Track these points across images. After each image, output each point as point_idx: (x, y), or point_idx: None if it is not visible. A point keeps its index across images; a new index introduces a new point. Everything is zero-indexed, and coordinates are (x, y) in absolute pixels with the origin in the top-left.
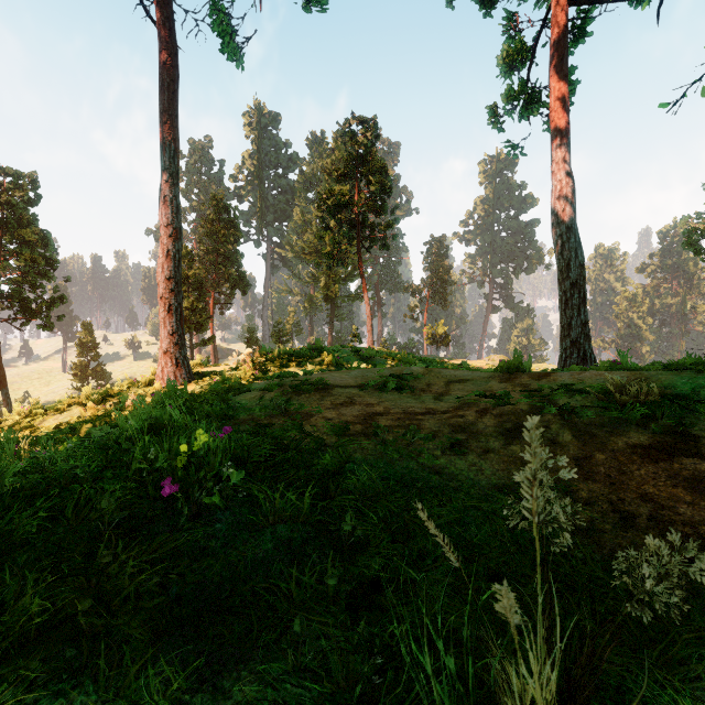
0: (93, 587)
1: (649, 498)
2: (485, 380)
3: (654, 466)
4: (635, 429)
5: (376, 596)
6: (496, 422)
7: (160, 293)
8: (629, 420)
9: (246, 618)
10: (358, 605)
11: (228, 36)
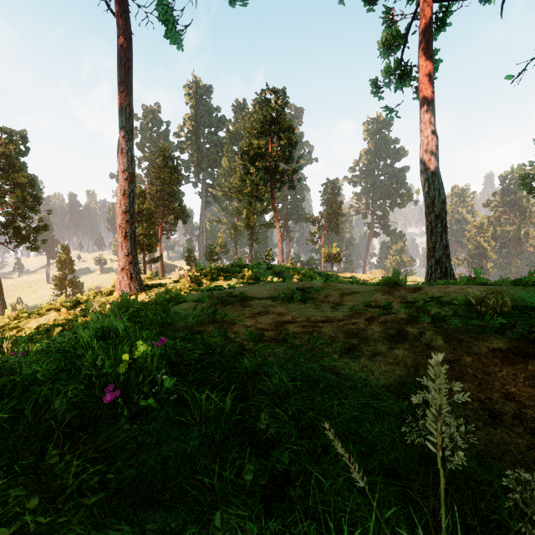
0: (42, 484)
1: (512, 397)
2: (371, 293)
3: (513, 368)
4: (493, 335)
5: (286, 489)
6: (381, 329)
7: (118, 223)
8: (488, 327)
9: (174, 511)
10: (271, 497)
11: (171, 25)
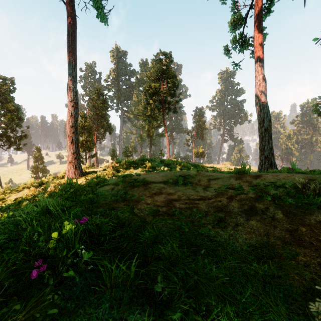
0: None
1: None
2: (228, 178)
3: None
4: (317, 210)
5: None
6: (238, 205)
7: (67, 134)
8: (312, 204)
9: None
10: None
11: (100, 10)
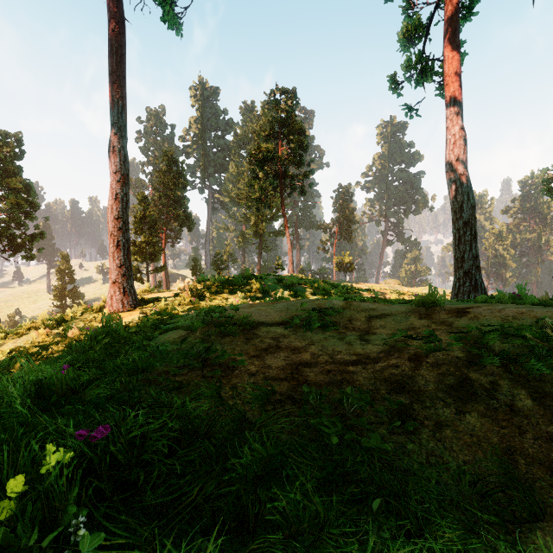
0: None
1: None
2: (404, 315)
3: None
4: None
5: None
6: (435, 375)
7: (109, 231)
8: None
9: None
10: None
11: (168, 6)
